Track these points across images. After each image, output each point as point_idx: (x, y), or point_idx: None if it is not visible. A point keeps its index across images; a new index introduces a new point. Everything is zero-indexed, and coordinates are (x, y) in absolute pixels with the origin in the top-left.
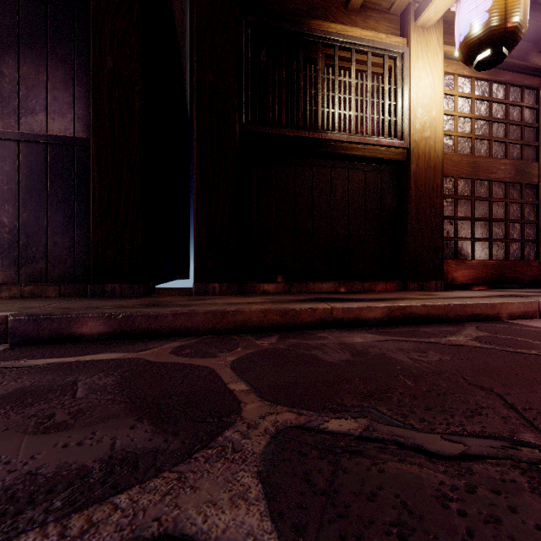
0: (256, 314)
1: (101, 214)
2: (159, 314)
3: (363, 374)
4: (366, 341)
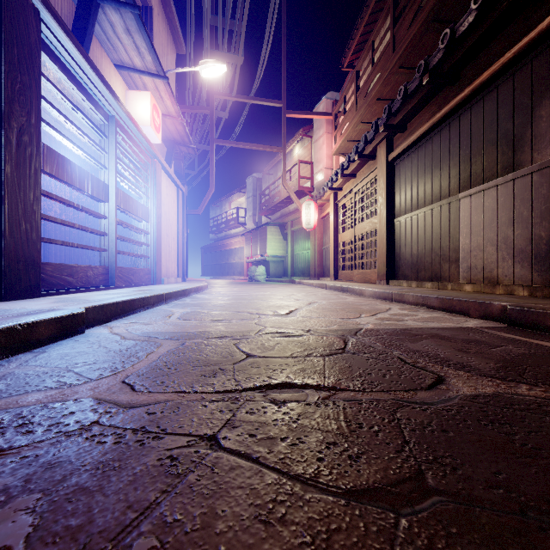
0: None
1: None
2: None
3: None
4: None
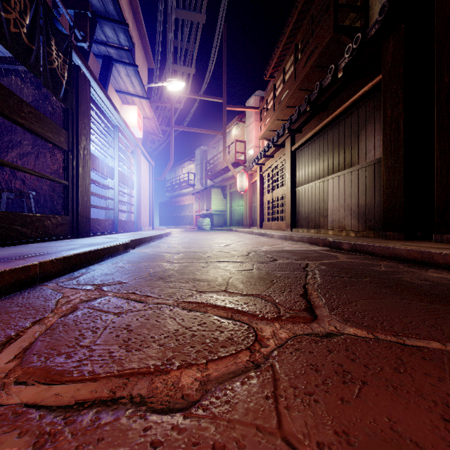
0: (404, 251)
1: (385, 195)
2: (363, 244)
3: (357, 269)
4: (431, 275)
